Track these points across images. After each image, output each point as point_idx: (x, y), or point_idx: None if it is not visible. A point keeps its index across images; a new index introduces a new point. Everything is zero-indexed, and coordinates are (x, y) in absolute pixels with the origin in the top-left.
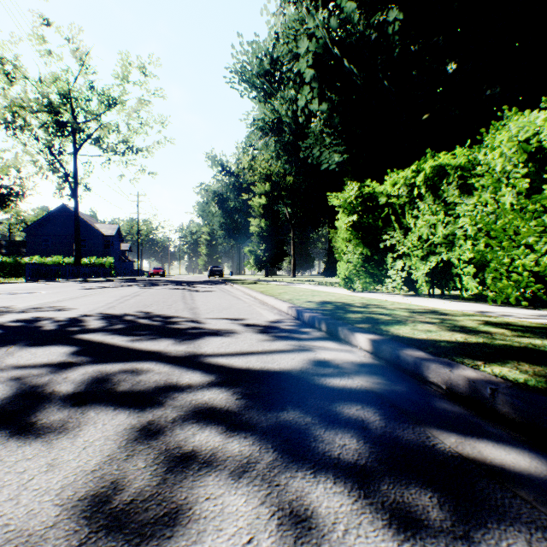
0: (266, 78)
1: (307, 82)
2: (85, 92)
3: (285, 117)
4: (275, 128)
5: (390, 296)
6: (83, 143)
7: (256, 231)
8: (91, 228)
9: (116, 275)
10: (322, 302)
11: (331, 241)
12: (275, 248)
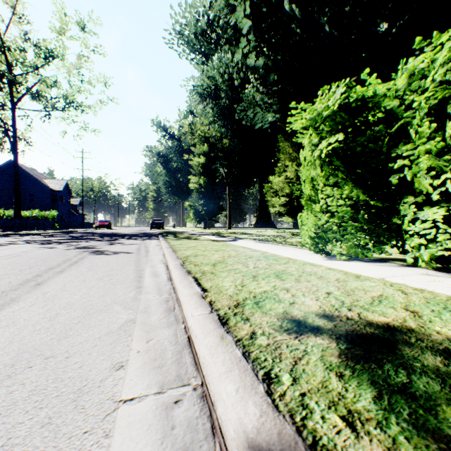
0: (203, 38)
1: (244, 33)
2: (18, 42)
3: (222, 84)
4: (213, 94)
5: (422, 274)
6: (21, 96)
7: (196, 187)
8: (39, 183)
9: (60, 228)
10: (346, 331)
11: (261, 197)
12: (213, 203)
